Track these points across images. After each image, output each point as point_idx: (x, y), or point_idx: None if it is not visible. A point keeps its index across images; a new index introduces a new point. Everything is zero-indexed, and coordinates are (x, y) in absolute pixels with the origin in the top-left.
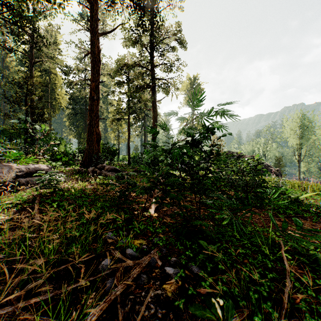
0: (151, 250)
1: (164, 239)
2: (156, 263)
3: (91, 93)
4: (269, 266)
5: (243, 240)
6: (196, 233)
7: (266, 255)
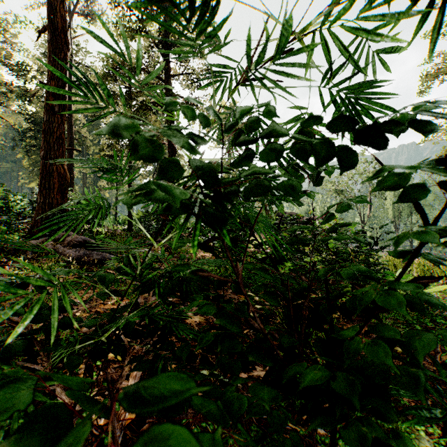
0: None
1: None
2: None
3: (48, 99)
4: None
5: None
6: None
7: None
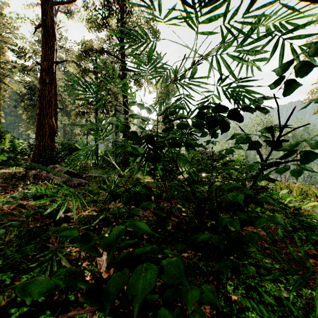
0: None
1: None
2: None
3: (42, 74)
4: None
5: None
6: None
7: None
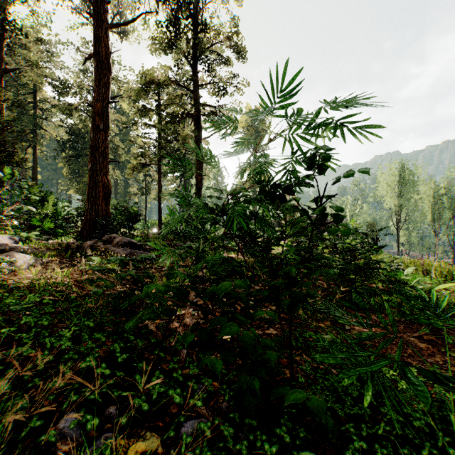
0: None
1: (208, 435)
2: None
3: (94, 119)
4: None
5: (387, 414)
6: (285, 407)
7: None
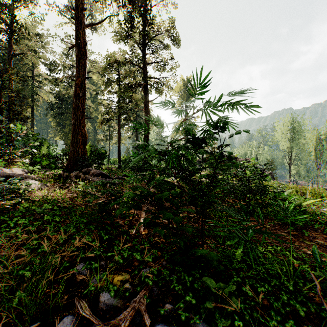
0: (136, 291)
1: (155, 273)
2: (142, 317)
3: (76, 89)
4: (301, 313)
5: (256, 268)
6: (198, 262)
7: (288, 289)
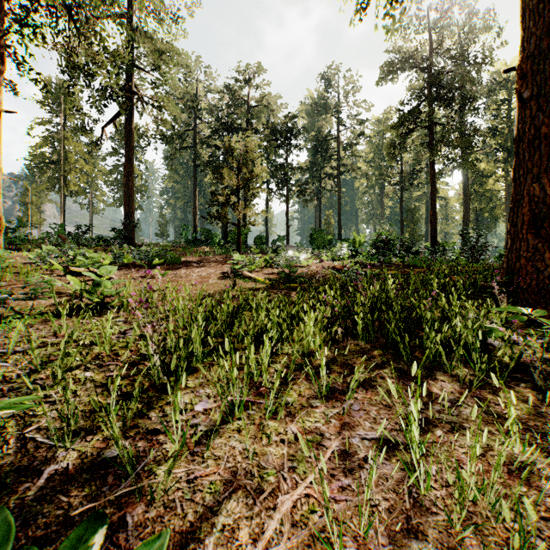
0: None
1: None
2: None
3: (465, 220)
4: None
5: None
6: None
7: None
